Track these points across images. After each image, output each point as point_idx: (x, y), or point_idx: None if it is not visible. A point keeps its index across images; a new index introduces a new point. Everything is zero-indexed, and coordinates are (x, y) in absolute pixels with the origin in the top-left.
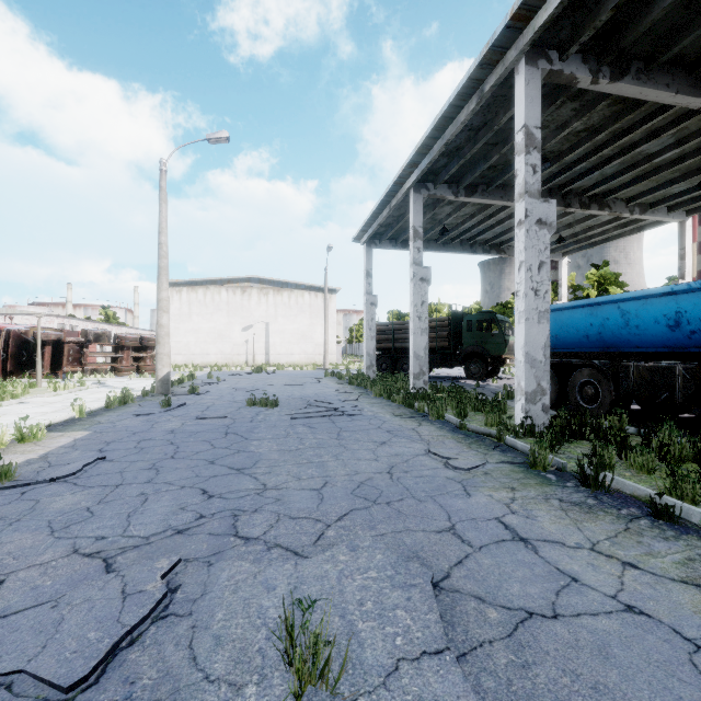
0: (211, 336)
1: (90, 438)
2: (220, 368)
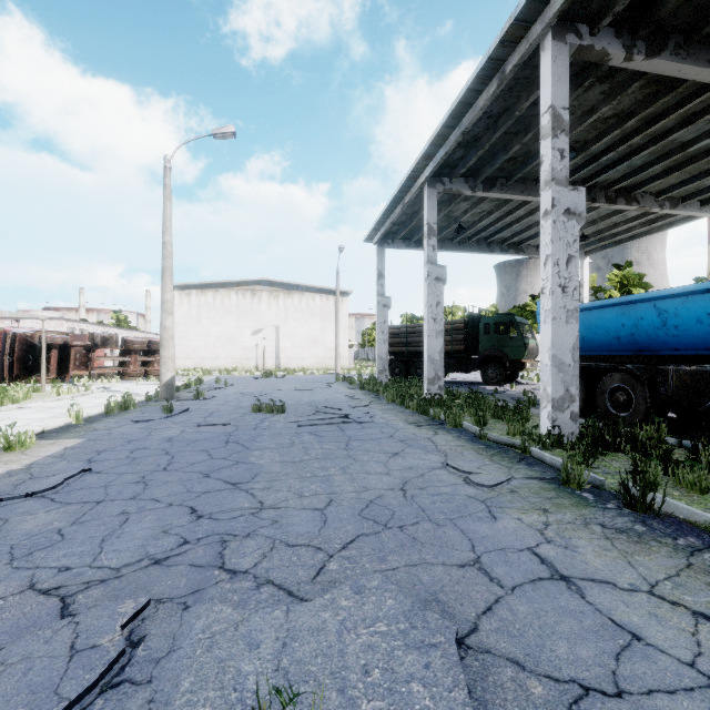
0: (221, 340)
1: (81, 447)
2: (229, 372)
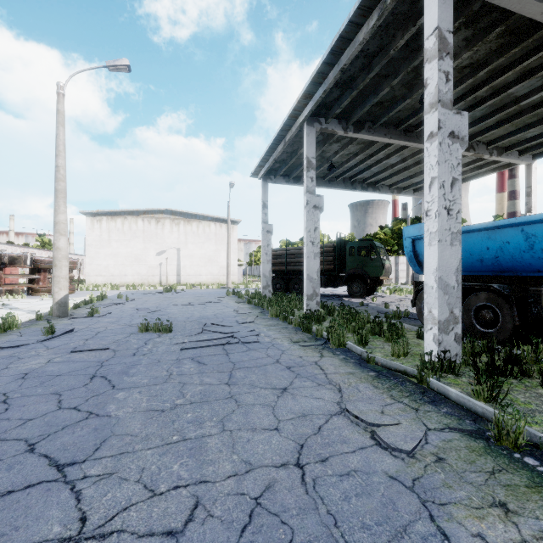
0: (129, 260)
1: None
2: (135, 288)
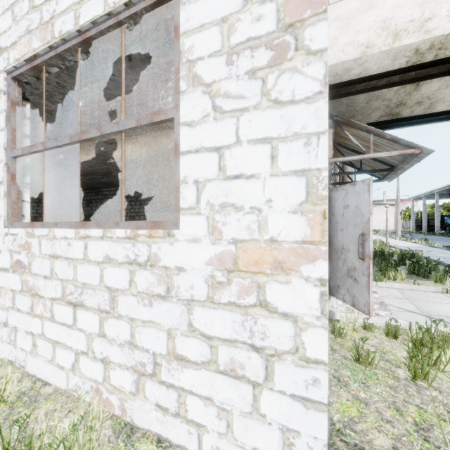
0: None
1: None
2: None
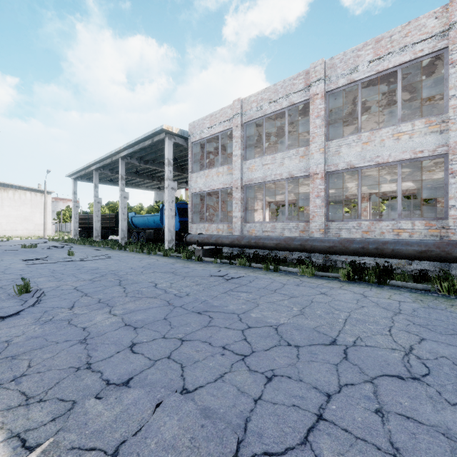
0: None
1: None
2: None
